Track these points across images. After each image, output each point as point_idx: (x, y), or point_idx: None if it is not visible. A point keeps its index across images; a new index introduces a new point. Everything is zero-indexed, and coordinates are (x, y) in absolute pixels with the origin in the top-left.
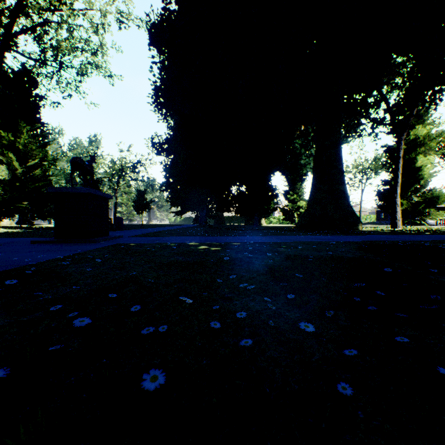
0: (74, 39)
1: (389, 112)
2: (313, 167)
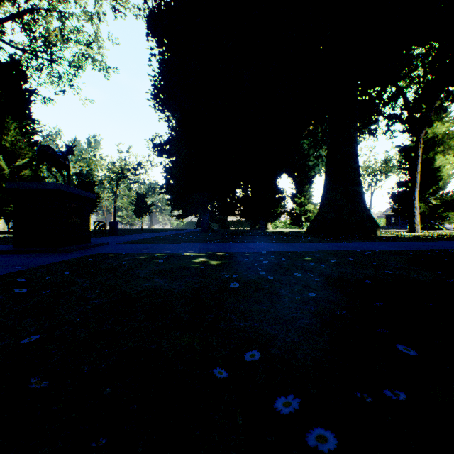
0: (67, 29)
1: (406, 108)
2: (325, 167)
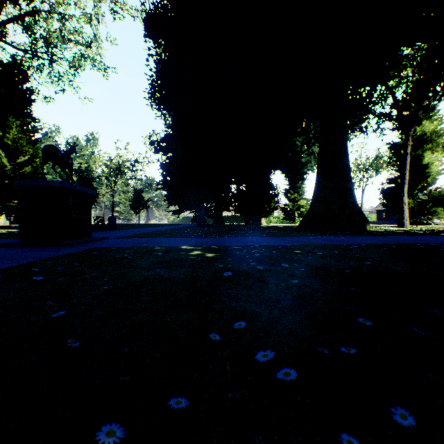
0: (67, 30)
1: (395, 107)
2: (317, 164)
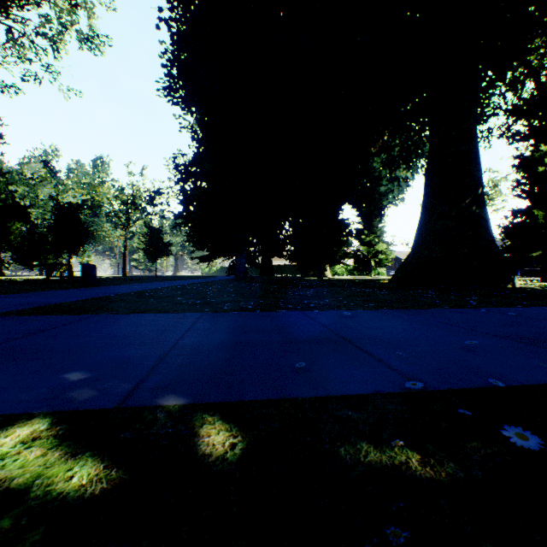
0: None
1: (540, 95)
2: (426, 179)
